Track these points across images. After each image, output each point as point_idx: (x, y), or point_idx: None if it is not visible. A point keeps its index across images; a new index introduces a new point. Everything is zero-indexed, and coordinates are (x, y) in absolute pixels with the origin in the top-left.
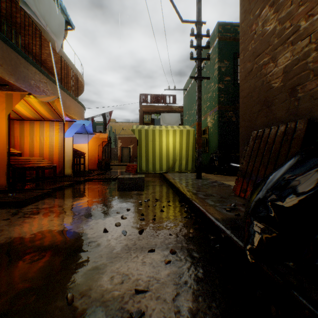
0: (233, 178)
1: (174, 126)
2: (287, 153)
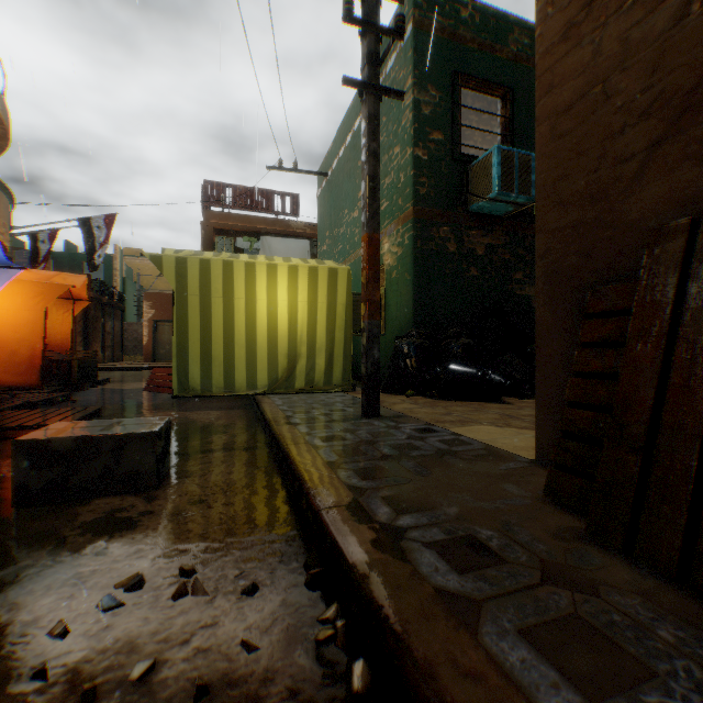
0: (468, 410)
1: (293, 260)
2: None
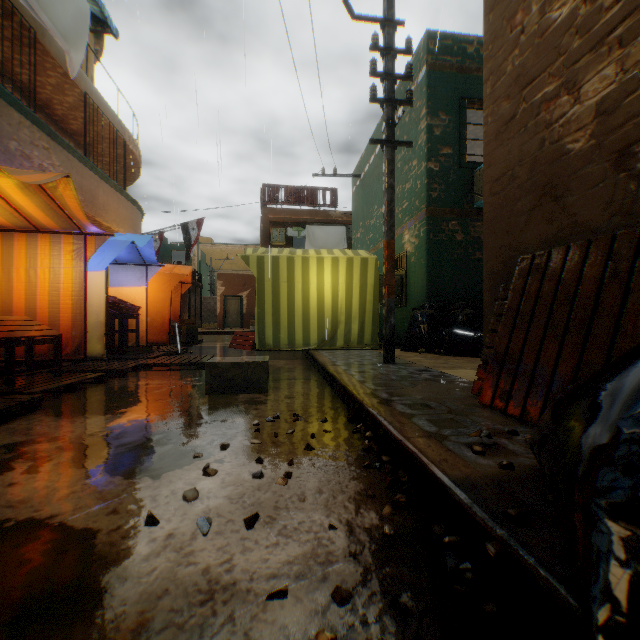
0: (461, 362)
1: (335, 251)
2: (620, 306)
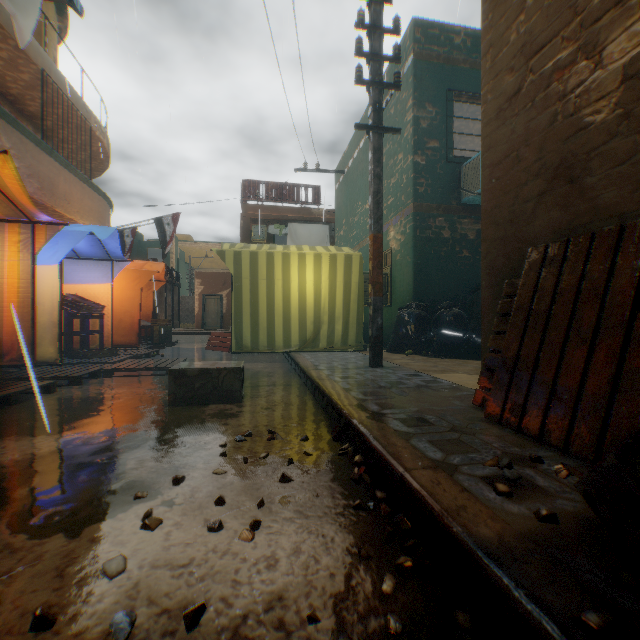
0: (451, 364)
1: (317, 248)
2: None
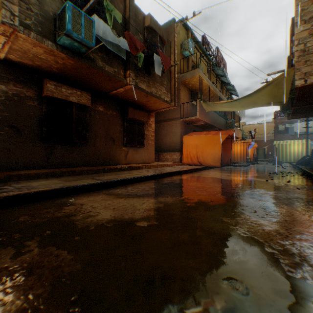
0: None
1: (298, 140)
2: None
